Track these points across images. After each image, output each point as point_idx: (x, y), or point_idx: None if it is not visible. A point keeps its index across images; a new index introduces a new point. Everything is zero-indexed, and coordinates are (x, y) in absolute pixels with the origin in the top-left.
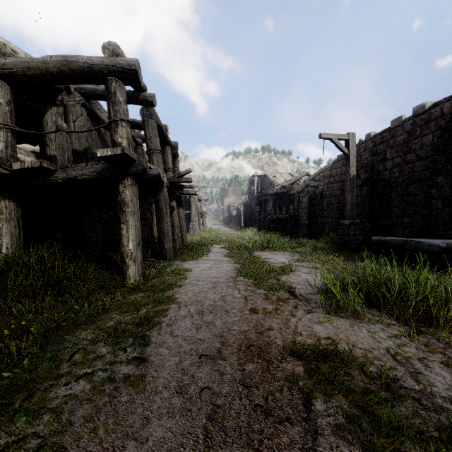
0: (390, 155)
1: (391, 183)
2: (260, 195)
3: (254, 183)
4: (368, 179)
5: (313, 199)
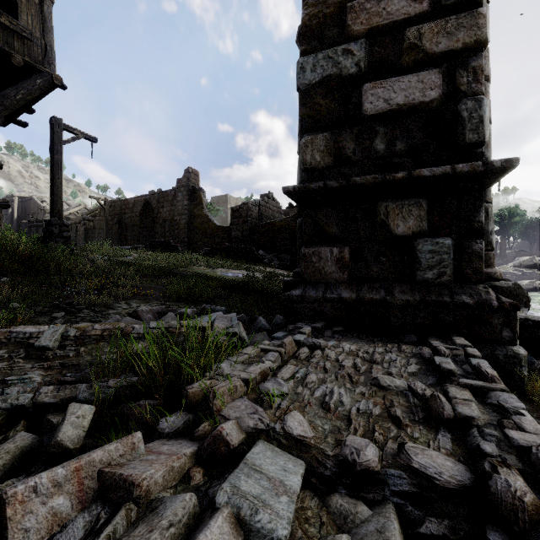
0: (127, 212)
1: (128, 225)
2: (30, 221)
3: (14, 204)
4: (118, 222)
5: (89, 229)
